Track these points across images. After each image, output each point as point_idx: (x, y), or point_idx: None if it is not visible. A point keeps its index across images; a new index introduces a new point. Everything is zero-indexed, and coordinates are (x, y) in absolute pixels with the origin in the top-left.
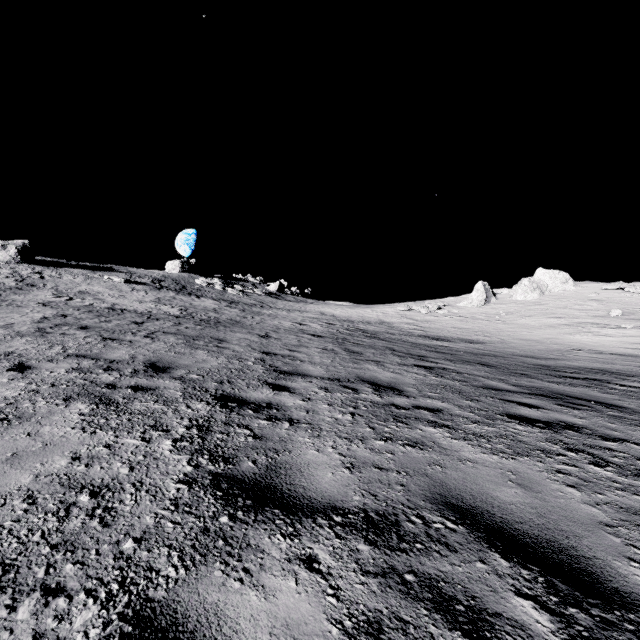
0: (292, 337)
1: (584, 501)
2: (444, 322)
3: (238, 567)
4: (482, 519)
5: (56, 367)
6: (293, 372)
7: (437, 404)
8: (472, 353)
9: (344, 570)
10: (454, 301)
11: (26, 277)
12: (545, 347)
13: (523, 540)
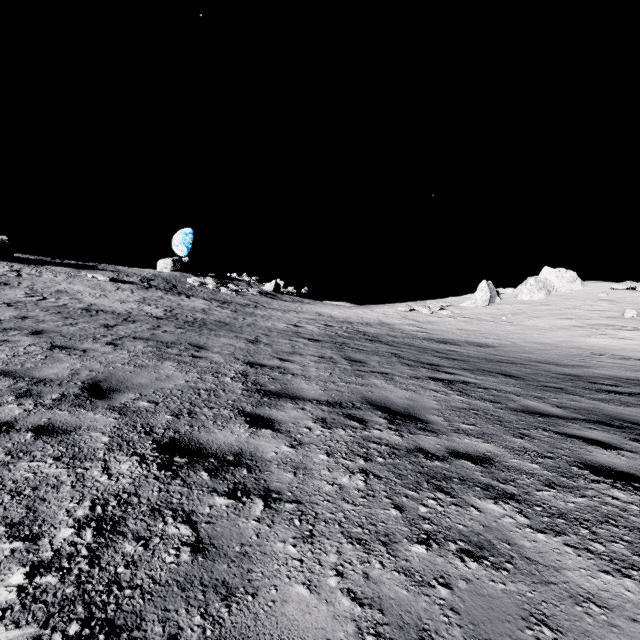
0: (285, 342)
1: None
2: (448, 323)
3: None
4: None
5: None
6: (281, 393)
7: (480, 446)
8: (486, 359)
9: None
10: (456, 301)
11: (1, 275)
12: (562, 351)
13: None
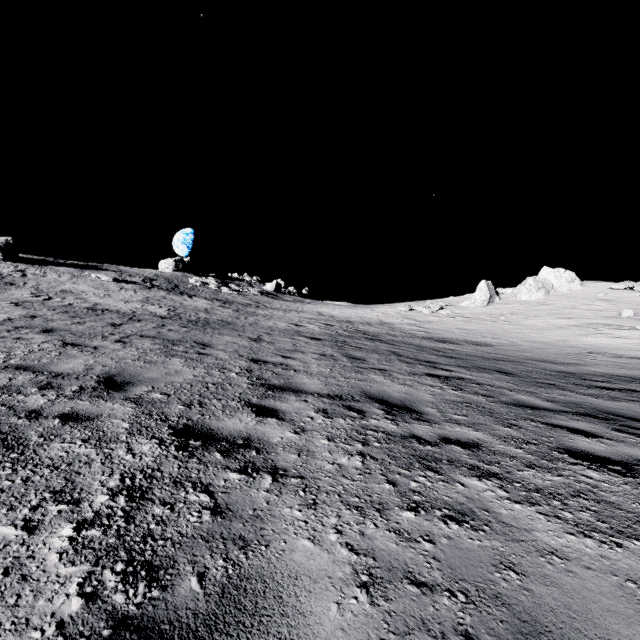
0: (287, 340)
1: None
2: (447, 323)
3: None
4: None
5: None
6: (284, 387)
7: (470, 434)
8: (484, 357)
9: None
10: (456, 301)
11: (6, 275)
12: (559, 350)
13: None
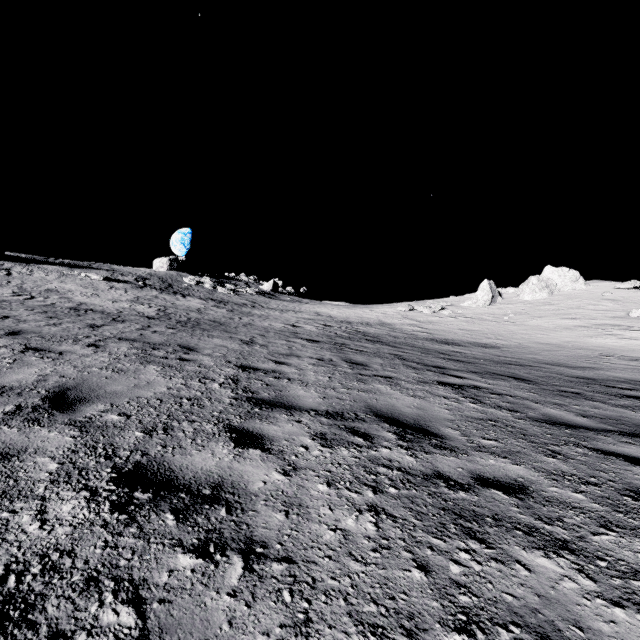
0: (282, 343)
1: None
2: (449, 323)
3: None
4: None
5: None
6: (275, 401)
7: (509, 470)
8: (493, 361)
9: None
10: (457, 301)
11: None
12: (569, 352)
13: None
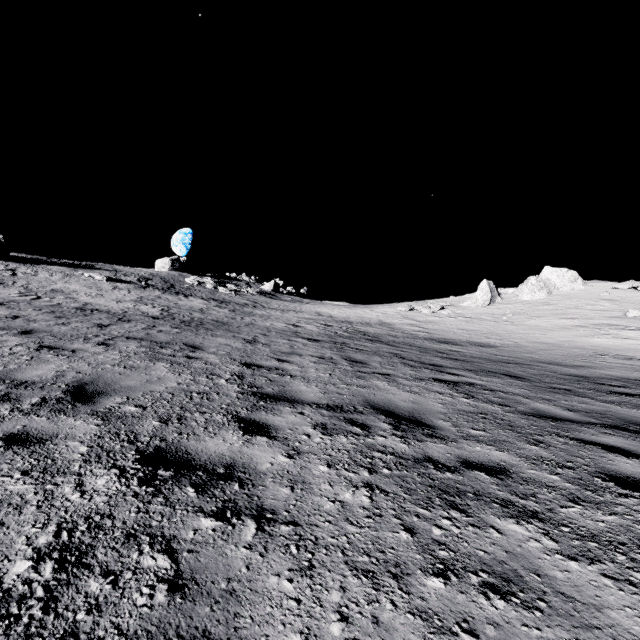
0: (284, 342)
1: None
2: (449, 323)
3: None
4: None
5: None
6: (279, 395)
7: (493, 455)
8: (490, 360)
9: None
10: (457, 301)
11: None
12: (565, 351)
13: None
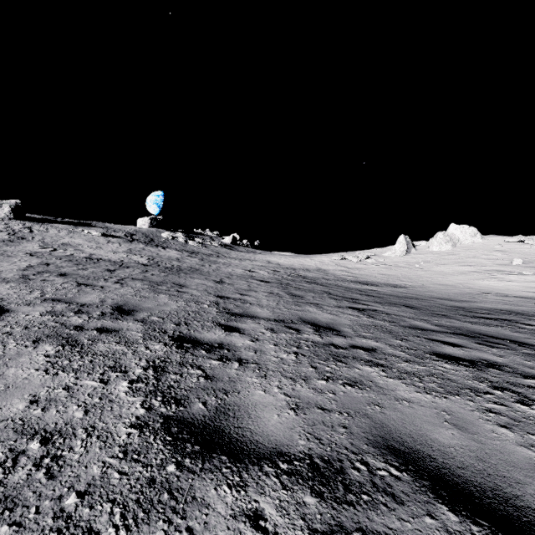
0: (243, 282)
1: (519, 443)
2: (372, 269)
3: (181, 526)
4: (425, 465)
5: (32, 310)
6: (243, 314)
7: (371, 343)
8: (397, 296)
9: (291, 528)
10: (380, 252)
11: (17, 231)
12: (458, 291)
13: (468, 489)
